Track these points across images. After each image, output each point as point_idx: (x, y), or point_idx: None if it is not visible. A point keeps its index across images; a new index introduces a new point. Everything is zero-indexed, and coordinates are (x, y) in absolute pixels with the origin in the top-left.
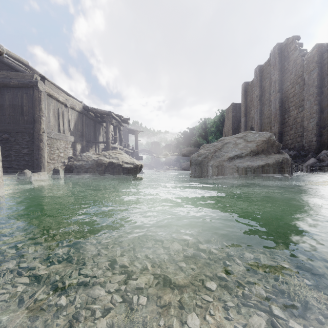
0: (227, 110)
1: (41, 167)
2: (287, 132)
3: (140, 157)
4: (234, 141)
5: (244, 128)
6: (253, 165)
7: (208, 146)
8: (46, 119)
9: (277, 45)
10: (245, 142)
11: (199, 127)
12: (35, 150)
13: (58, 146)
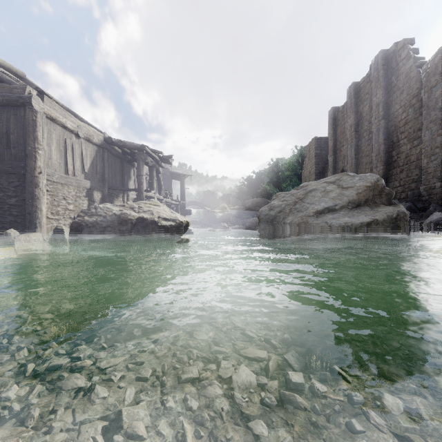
0: (308, 146)
1: (36, 225)
2: (396, 176)
3: (187, 211)
4: (323, 187)
5: (332, 171)
6: (354, 222)
7: (284, 195)
8: (44, 154)
9: (380, 52)
10: (339, 189)
11: (269, 171)
12: (27, 200)
13: (65, 195)
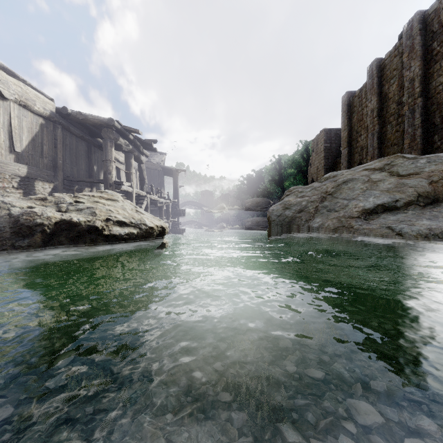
0: (315, 140)
1: None
2: None
3: (180, 211)
4: (365, 176)
5: (346, 166)
6: None
7: (302, 189)
8: None
9: (416, 14)
10: (394, 177)
11: (270, 168)
12: None
13: None
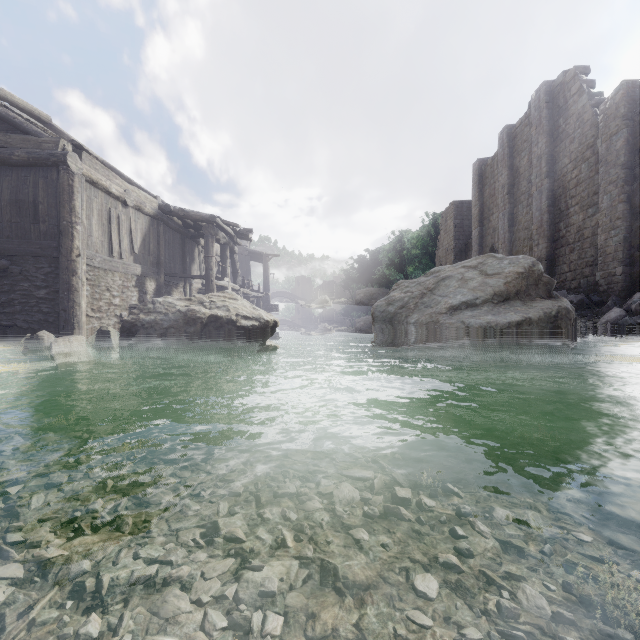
0: (444, 214)
1: (73, 325)
2: (564, 257)
3: (273, 306)
4: (460, 274)
5: (477, 250)
6: (500, 321)
7: (407, 284)
8: (84, 230)
9: (543, 85)
10: (482, 277)
11: (388, 249)
12: (62, 292)
13: (109, 285)
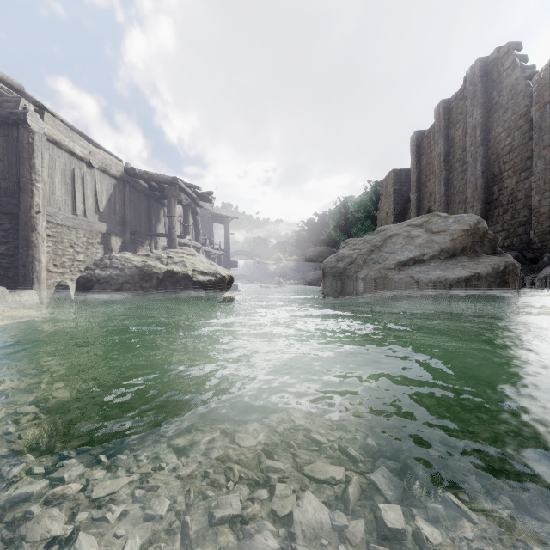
0: (384, 181)
1: (32, 281)
2: (498, 217)
3: (232, 262)
4: (406, 232)
5: (415, 213)
6: (449, 276)
7: (355, 242)
8: (44, 187)
9: (478, 61)
10: (427, 234)
11: (335, 212)
12: (21, 248)
13: (73, 241)
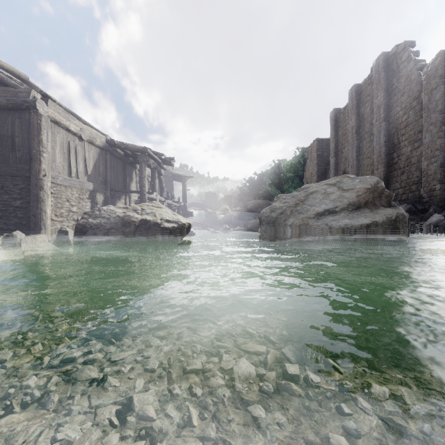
0: (309, 148)
1: (40, 227)
2: (397, 177)
3: (189, 212)
4: (323, 189)
5: (334, 173)
6: (354, 224)
7: (285, 197)
8: (49, 157)
9: (381, 55)
10: (339, 191)
11: (270, 172)
12: (32, 203)
13: (69, 197)
